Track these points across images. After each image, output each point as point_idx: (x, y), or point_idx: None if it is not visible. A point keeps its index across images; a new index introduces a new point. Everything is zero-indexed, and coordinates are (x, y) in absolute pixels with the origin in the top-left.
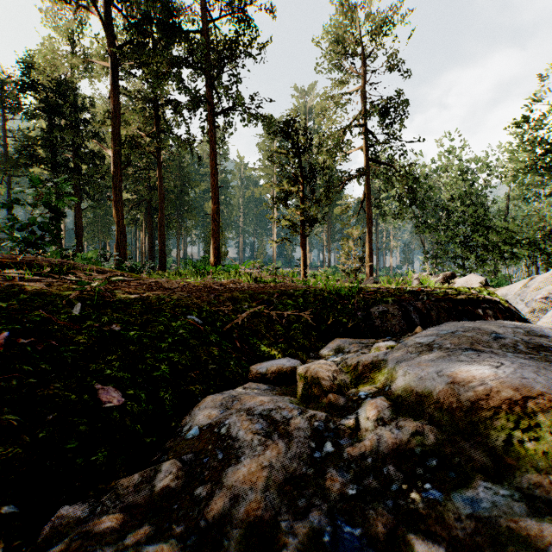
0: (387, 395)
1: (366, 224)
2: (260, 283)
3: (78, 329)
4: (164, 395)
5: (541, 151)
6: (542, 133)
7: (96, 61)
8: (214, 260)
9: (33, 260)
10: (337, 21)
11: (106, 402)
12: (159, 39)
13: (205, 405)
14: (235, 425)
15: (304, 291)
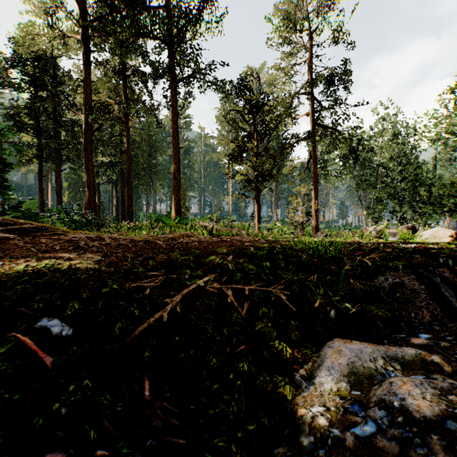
0: None
1: (313, 182)
2: (216, 236)
3: None
4: None
5: None
6: None
7: (69, 35)
8: (175, 215)
9: None
10: None
11: None
12: (126, 14)
13: None
14: None
15: (270, 250)
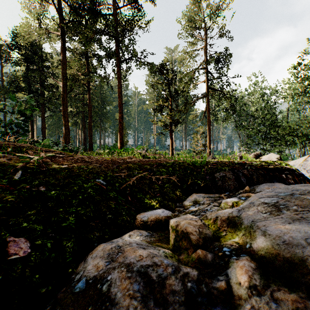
0: (250, 253)
1: (207, 125)
2: (146, 158)
3: (12, 190)
4: (66, 243)
5: (307, 83)
6: (308, 72)
7: (52, 32)
8: (120, 146)
9: (5, 144)
10: (191, 9)
11: (12, 254)
12: (89, 19)
13: (96, 254)
14: (117, 280)
15: (173, 163)
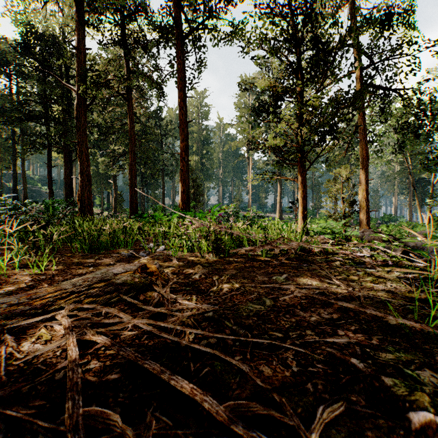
0: None
1: (361, 162)
2: (229, 254)
3: None
4: None
5: None
6: None
7: None
8: (182, 206)
9: None
10: None
11: None
12: None
13: None
14: None
15: None
